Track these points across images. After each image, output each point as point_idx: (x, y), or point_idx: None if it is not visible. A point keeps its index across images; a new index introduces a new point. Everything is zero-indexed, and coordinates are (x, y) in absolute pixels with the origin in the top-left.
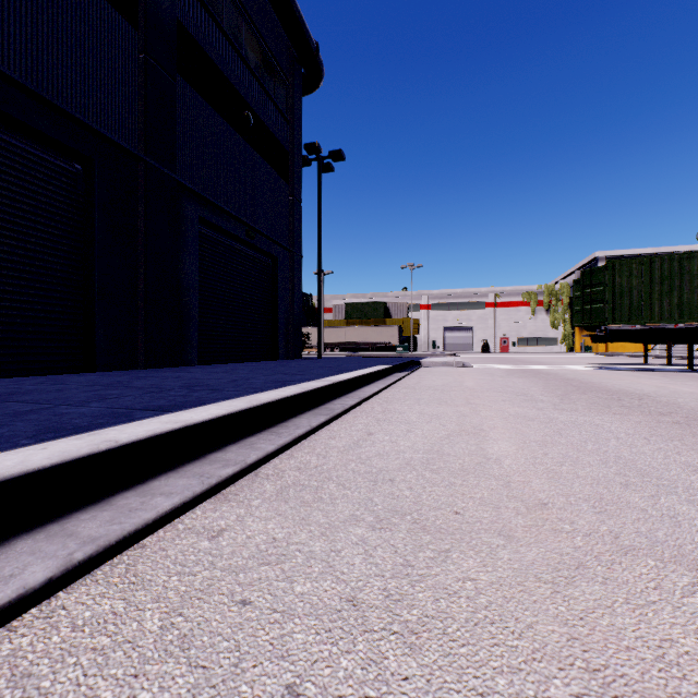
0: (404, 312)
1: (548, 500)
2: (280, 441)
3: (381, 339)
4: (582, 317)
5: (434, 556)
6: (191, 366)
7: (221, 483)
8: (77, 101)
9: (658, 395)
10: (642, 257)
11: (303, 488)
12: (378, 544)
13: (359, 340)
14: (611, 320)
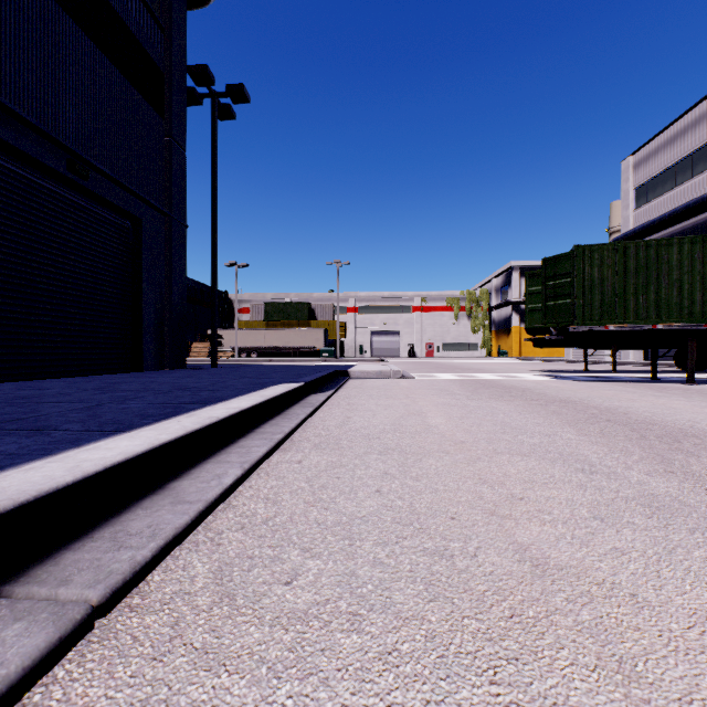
0: (330, 314)
1: None
2: None
3: (305, 343)
4: (544, 316)
5: None
6: None
7: None
8: None
9: None
10: (616, 243)
11: None
12: None
13: (280, 344)
14: (580, 319)
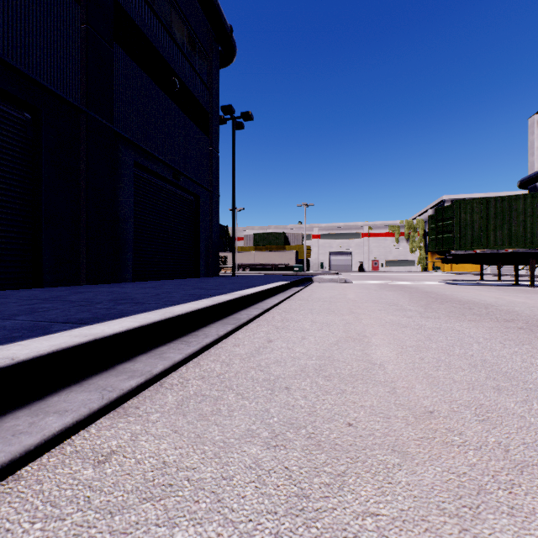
0: (299, 240)
1: (432, 407)
2: (188, 350)
3: (281, 261)
4: (436, 244)
5: (330, 482)
6: (126, 283)
7: (123, 396)
8: (26, 60)
9: (498, 304)
10: (481, 198)
11: (204, 398)
12: (272, 467)
13: (265, 262)
14: (458, 246)
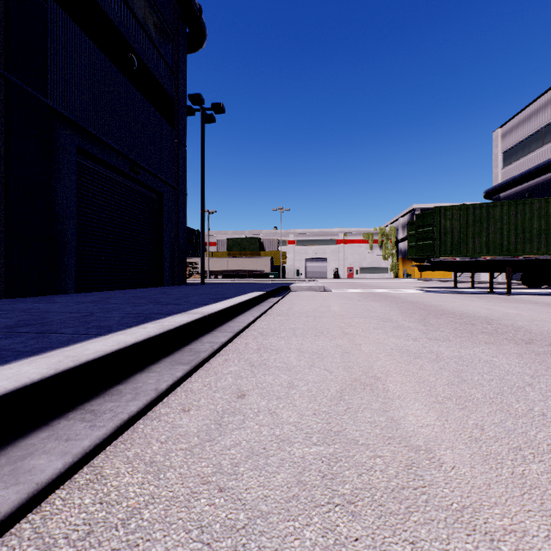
0: (274, 246)
1: None
2: (86, 440)
3: (256, 268)
4: (416, 251)
5: None
6: (64, 295)
7: None
8: None
9: (497, 318)
10: (461, 205)
11: None
12: None
13: (238, 269)
14: (438, 253)
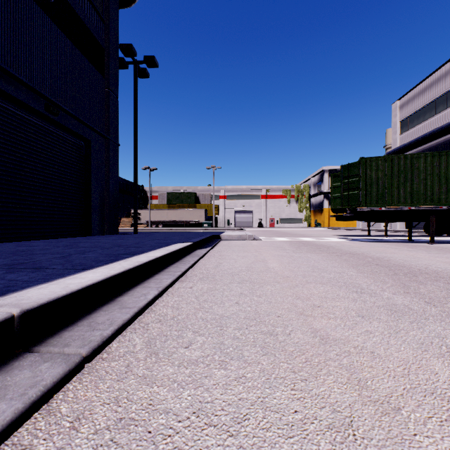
0: (208, 200)
1: None
2: None
3: (192, 218)
4: (342, 201)
5: None
6: None
7: None
8: None
9: None
10: (386, 156)
11: None
12: None
13: (177, 219)
14: (364, 203)
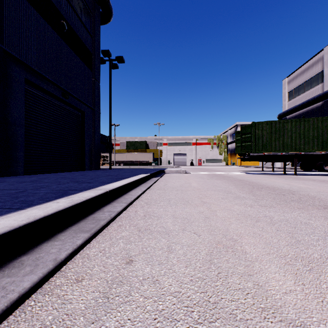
0: (155, 146)
1: None
2: None
3: (144, 159)
4: (241, 149)
5: None
6: (15, 176)
7: None
8: None
9: (296, 190)
10: (267, 121)
11: None
12: None
13: (133, 160)
14: (254, 150)
